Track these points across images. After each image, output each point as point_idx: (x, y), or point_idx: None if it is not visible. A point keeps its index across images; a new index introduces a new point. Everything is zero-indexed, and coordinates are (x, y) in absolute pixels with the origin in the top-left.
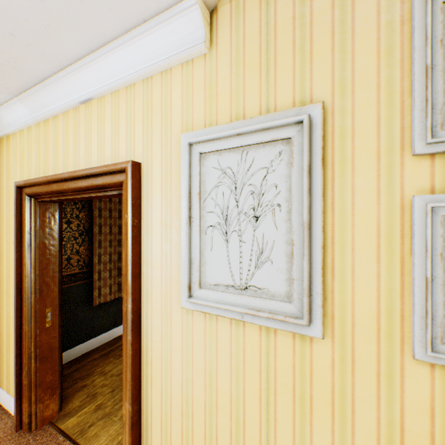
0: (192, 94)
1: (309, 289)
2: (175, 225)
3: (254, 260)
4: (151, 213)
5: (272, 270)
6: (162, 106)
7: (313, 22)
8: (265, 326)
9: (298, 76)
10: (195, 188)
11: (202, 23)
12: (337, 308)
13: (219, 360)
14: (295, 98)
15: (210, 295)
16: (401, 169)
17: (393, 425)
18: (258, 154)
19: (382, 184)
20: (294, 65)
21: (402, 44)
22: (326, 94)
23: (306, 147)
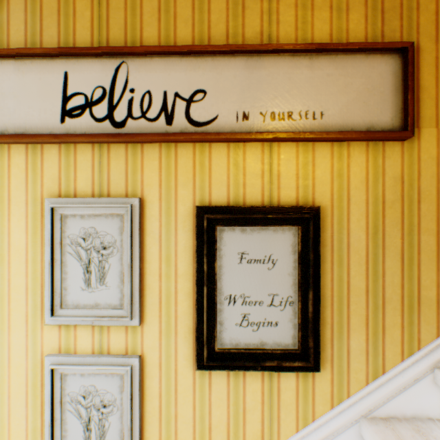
0: None
1: None
2: None
3: None
4: None
5: None
6: None
7: None
8: None
9: None
10: None
11: None
12: None
13: None
14: None
15: None
16: (42, 331)
17: None
18: None
19: (30, 342)
20: None
21: (43, 233)
22: None
23: None
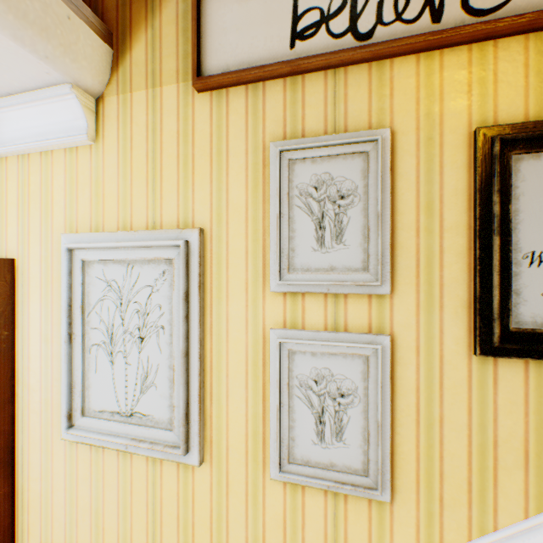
0: (77, 188)
1: (185, 418)
2: (57, 339)
3: (140, 384)
4: (28, 322)
5: (157, 395)
6: (42, 193)
7: (195, 143)
8: (149, 456)
9: (182, 194)
10: (77, 299)
11: (83, 113)
12: (215, 433)
13: (106, 495)
14: (180, 216)
15: (94, 423)
16: (264, 302)
17: (258, 540)
18: (144, 269)
19: (250, 314)
20: (179, 182)
21: (264, 186)
22: (206, 219)
23: (182, 274)
